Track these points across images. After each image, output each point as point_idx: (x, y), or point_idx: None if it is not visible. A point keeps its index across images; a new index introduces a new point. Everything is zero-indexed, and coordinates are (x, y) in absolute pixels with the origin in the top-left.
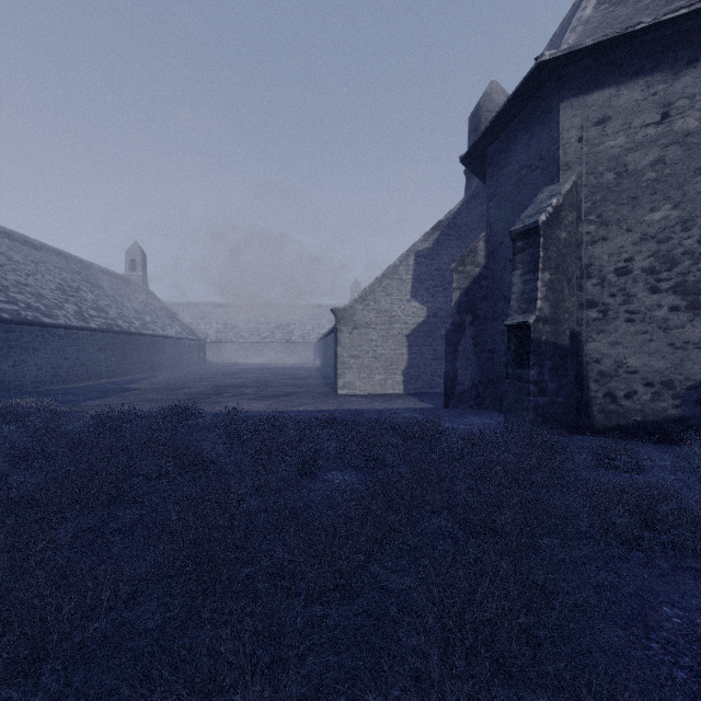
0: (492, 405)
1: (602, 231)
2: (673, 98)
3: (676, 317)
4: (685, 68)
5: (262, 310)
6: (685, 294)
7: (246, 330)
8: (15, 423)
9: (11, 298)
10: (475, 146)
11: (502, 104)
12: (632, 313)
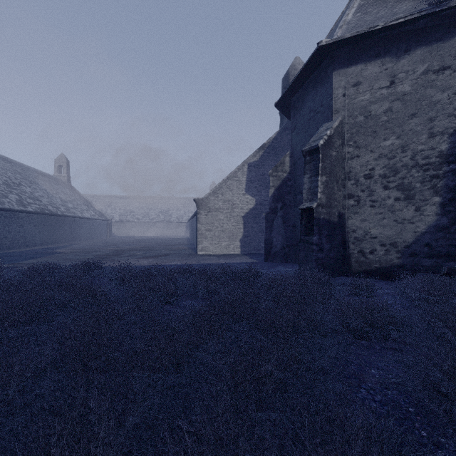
0: (294, 260)
1: (357, 151)
2: (396, 72)
3: (398, 204)
4: (403, 54)
5: (151, 200)
6: (403, 190)
7: (140, 213)
8: None
9: None
10: (283, 96)
11: None
12: (374, 202)
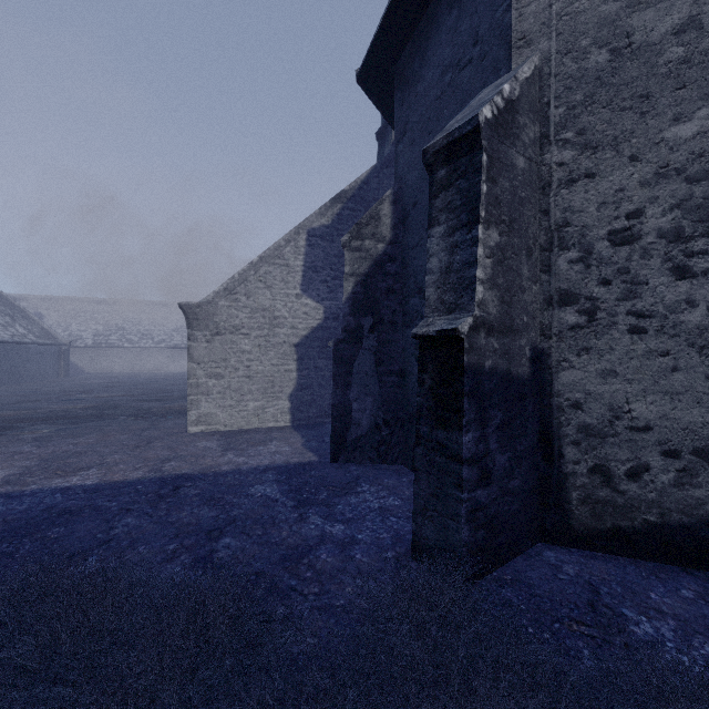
0: (402, 457)
1: (587, 160)
2: None
3: None
4: None
5: (158, 309)
6: None
7: (136, 332)
8: None
9: None
10: (377, 47)
11: None
12: (641, 316)
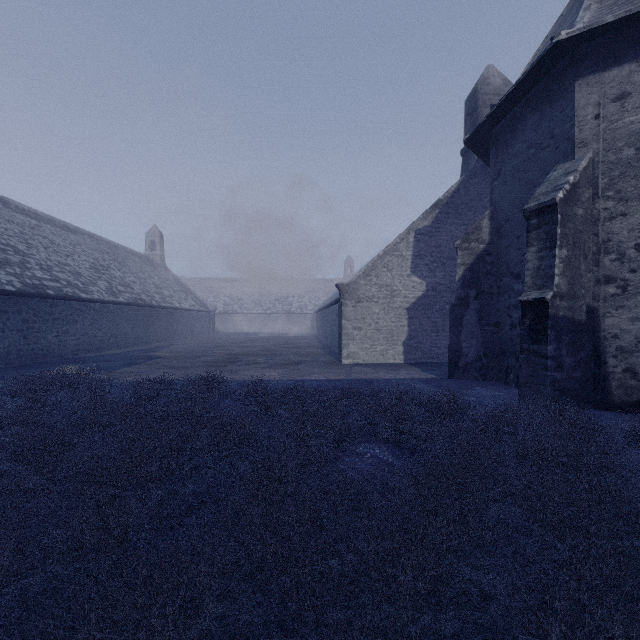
0: (496, 377)
1: (621, 207)
2: None
3: None
4: None
5: (264, 284)
6: None
7: (250, 302)
8: (66, 390)
9: (54, 276)
10: (481, 127)
11: (498, 87)
12: None
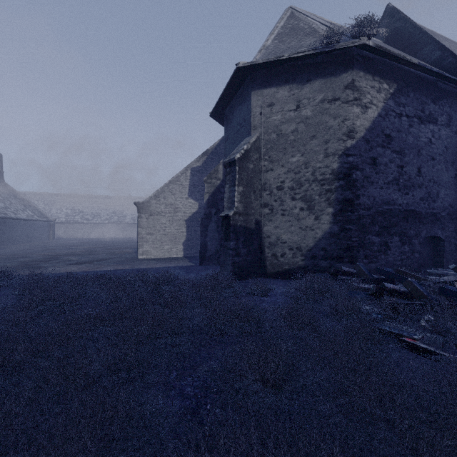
0: None
1: (271, 165)
2: (301, 98)
3: (302, 213)
4: (306, 83)
5: (103, 200)
6: (306, 201)
7: (90, 214)
8: None
9: None
10: (216, 108)
11: None
12: (284, 211)
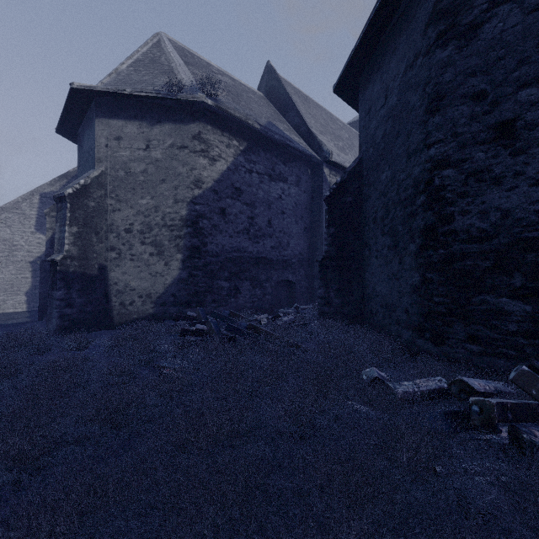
0: None
1: (119, 205)
2: (151, 138)
3: (152, 258)
4: (156, 124)
5: None
6: (156, 246)
7: None
8: None
9: None
10: (62, 125)
11: None
12: (133, 256)
